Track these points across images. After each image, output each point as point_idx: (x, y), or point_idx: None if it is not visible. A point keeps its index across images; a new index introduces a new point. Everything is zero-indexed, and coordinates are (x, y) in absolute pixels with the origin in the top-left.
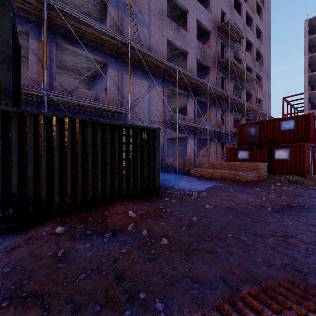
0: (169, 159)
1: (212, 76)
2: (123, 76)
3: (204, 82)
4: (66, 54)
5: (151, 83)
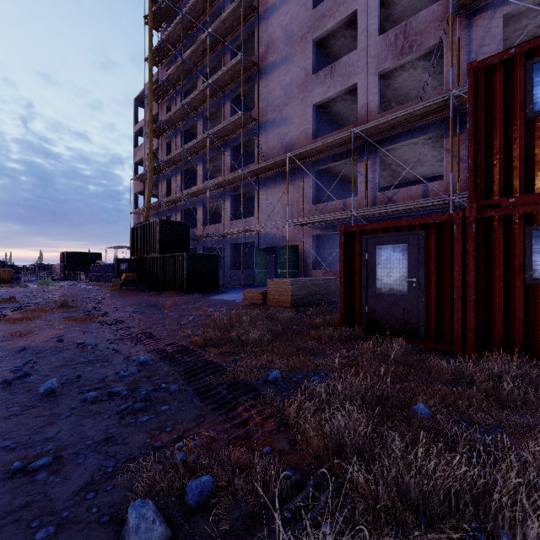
0: (316, 272)
1: (443, 62)
2: (265, 192)
3: (340, 137)
4: (252, 191)
5: (291, 181)
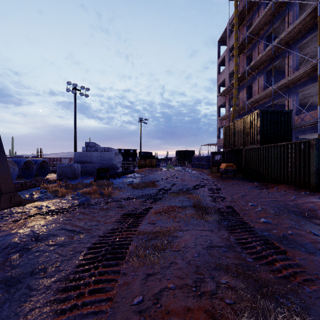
0: None
1: None
2: None
3: None
4: None
5: None
